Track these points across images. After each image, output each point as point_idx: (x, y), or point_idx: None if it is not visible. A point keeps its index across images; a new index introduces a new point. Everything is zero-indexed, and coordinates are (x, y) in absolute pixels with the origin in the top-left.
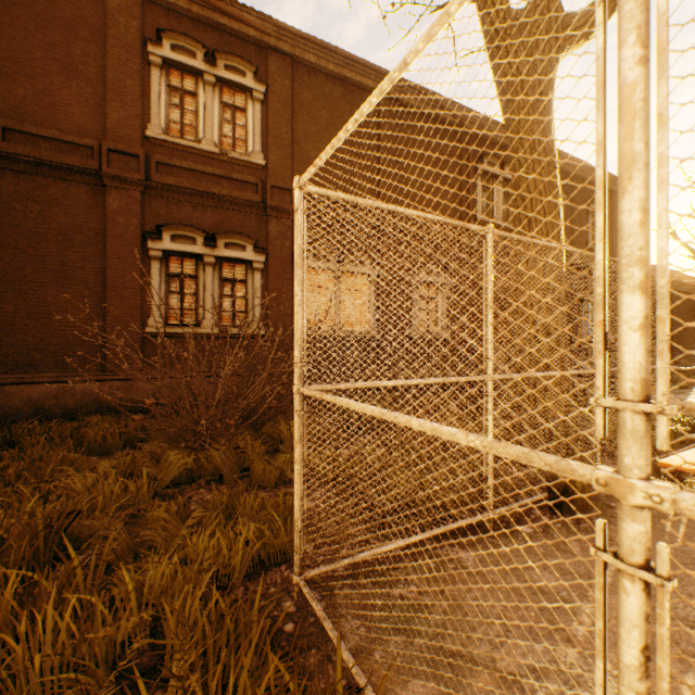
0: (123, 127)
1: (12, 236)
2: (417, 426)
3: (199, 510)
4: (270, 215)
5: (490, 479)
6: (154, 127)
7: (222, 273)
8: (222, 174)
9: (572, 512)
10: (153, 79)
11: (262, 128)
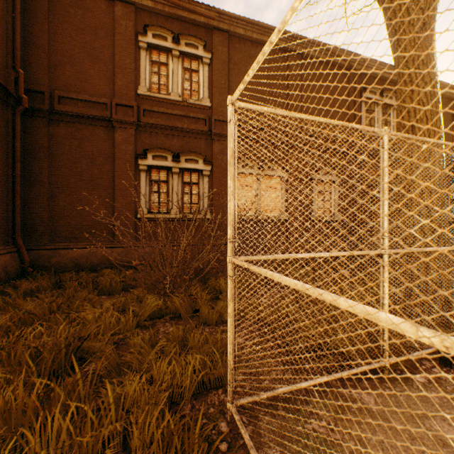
0: (124, 89)
1: (63, 160)
2: (345, 306)
3: (163, 341)
4: (214, 139)
5: (386, 334)
6: (142, 88)
7: (183, 178)
8: (183, 114)
9: None
10: (142, 58)
11: (208, 82)
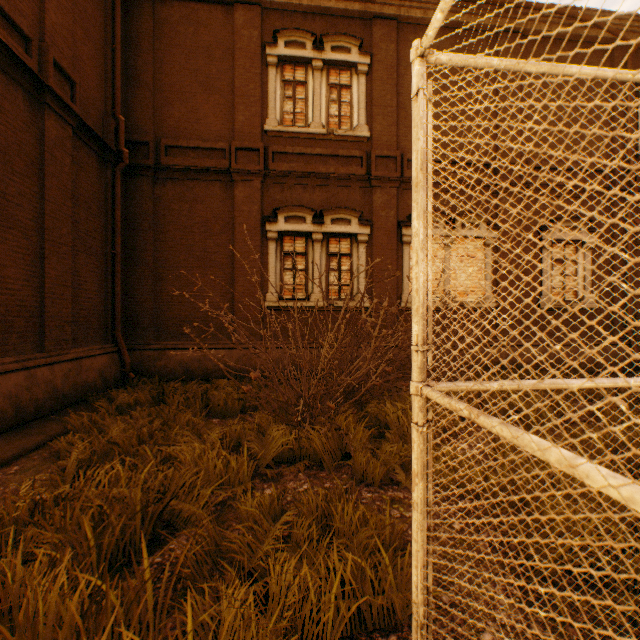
0: (246, 127)
1: (171, 231)
2: None
3: (290, 513)
4: (375, 186)
5: None
6: (271, 121)
7: (328, 248)
8: (328, 153)
9: None
10: (270, 78)
11: (366, 100)
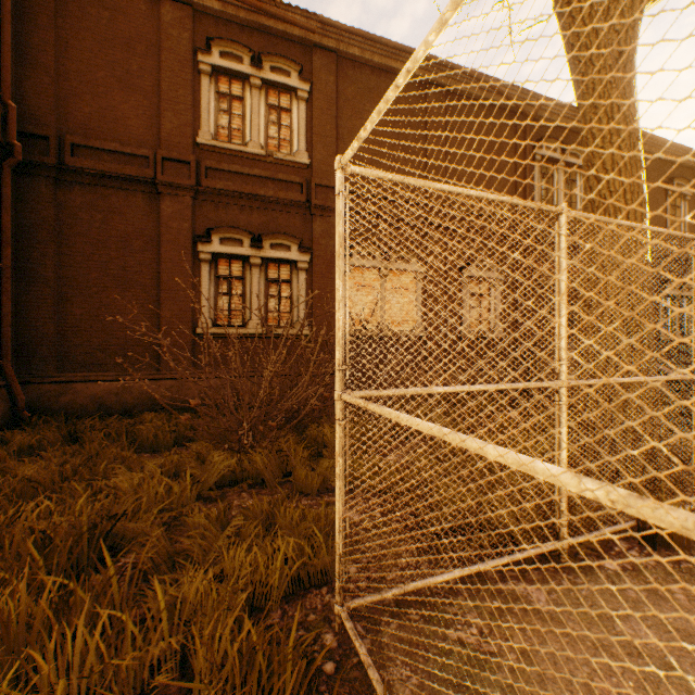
0: (175, 136)
1: (79, 244)
2: (494, 456)
3: (238, 519)
4: (315, 214)
5: (564, 503)
6: (204, 134)
7: (267, 273)
8: (267, 175)
9: (669, 546)
10: (203, 87)
11: (306, 127)
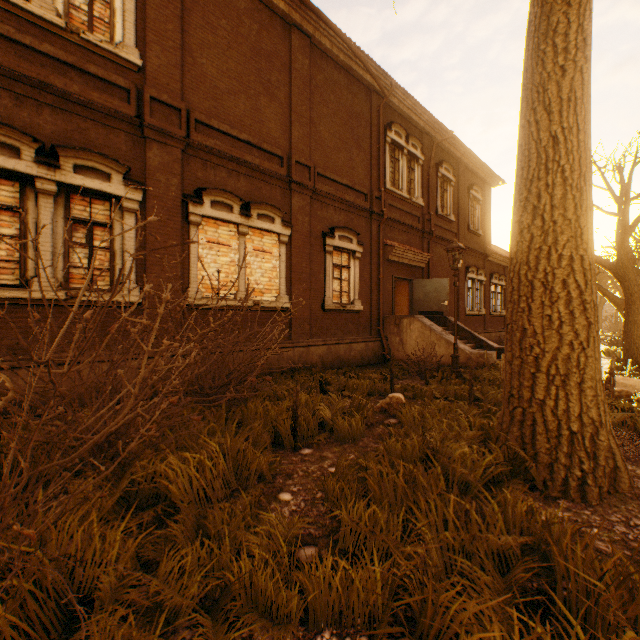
0: None
1: None
2: None
3: None
4: (150, 138)
5: None
6: None
7: (69, 209)
8: (69, 60)
9: None
10: None
11: (137, 15)
